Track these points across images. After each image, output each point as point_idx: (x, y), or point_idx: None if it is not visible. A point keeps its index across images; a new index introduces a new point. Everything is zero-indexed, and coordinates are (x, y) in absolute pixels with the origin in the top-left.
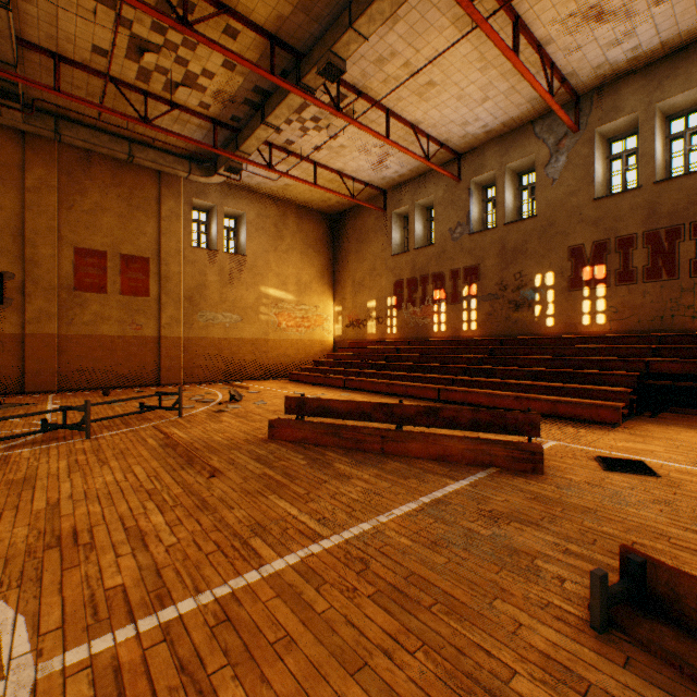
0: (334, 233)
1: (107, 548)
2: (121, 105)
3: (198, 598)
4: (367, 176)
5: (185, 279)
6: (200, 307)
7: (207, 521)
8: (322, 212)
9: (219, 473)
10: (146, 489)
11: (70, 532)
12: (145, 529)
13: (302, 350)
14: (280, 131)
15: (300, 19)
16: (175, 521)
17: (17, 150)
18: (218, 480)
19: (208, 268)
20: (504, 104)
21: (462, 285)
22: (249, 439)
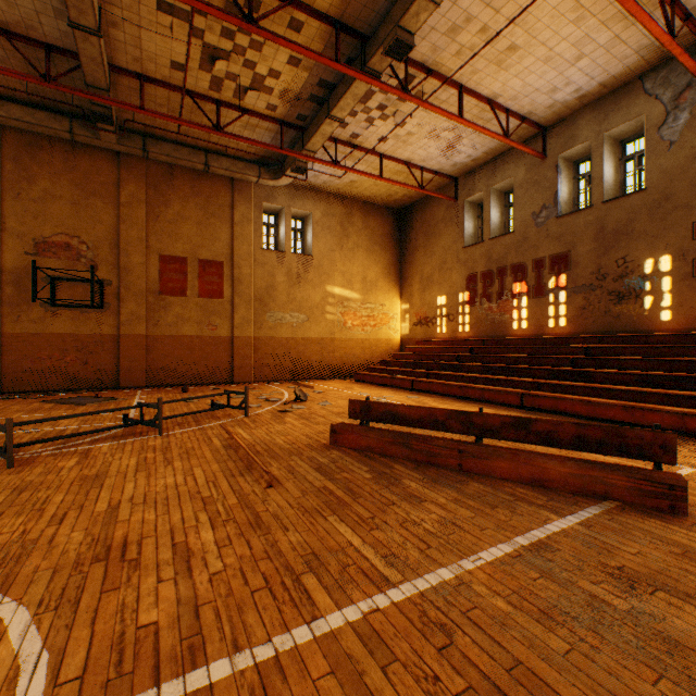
0: (401, 228)
1: (150, 568)
2: (197, 117)
3: (235, 659)
4: (436, 164)
5: (255, 281)
6: (269, 308)
7: (258, 543)
8: (388, 207)
9: (277, 482)
10: (202, 496)
11: (120, 542)
12: (192, 548)
13: (367, 349)
14: (345, 125)
15: None
16: (225, 540)
17: (114, 170)
18: (275, 492)
19: (276, 269)
20: (604, 59)
21: (547, 276)
22: (311, 444)
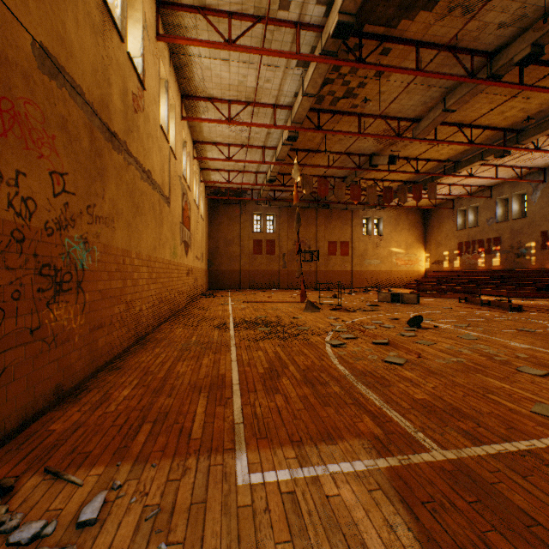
0: (425, 217)
1: None
2: (348, 197)
3: None
4: (442, 197)
5: (360, 248)
6: (365, 258)
7: None
8: (418, 208)
9: None
10: None
11: None
12: None
13: (407, 275)
14: None
15: (415, 178)
16: None
17: (315, 214)
18: None
19: (368, 242)
20: (505, 175)
21: (492, 246)
22: None
